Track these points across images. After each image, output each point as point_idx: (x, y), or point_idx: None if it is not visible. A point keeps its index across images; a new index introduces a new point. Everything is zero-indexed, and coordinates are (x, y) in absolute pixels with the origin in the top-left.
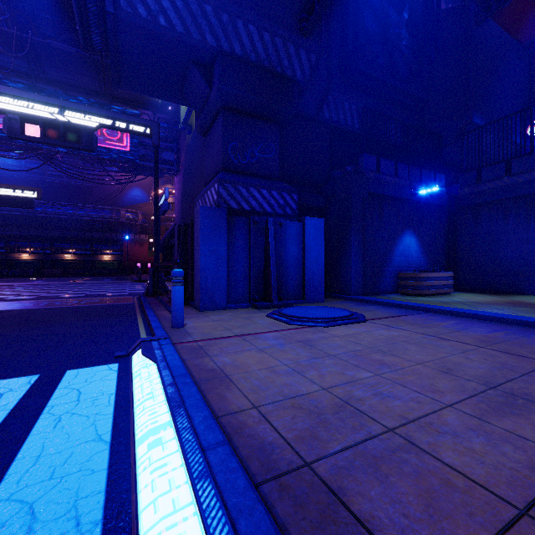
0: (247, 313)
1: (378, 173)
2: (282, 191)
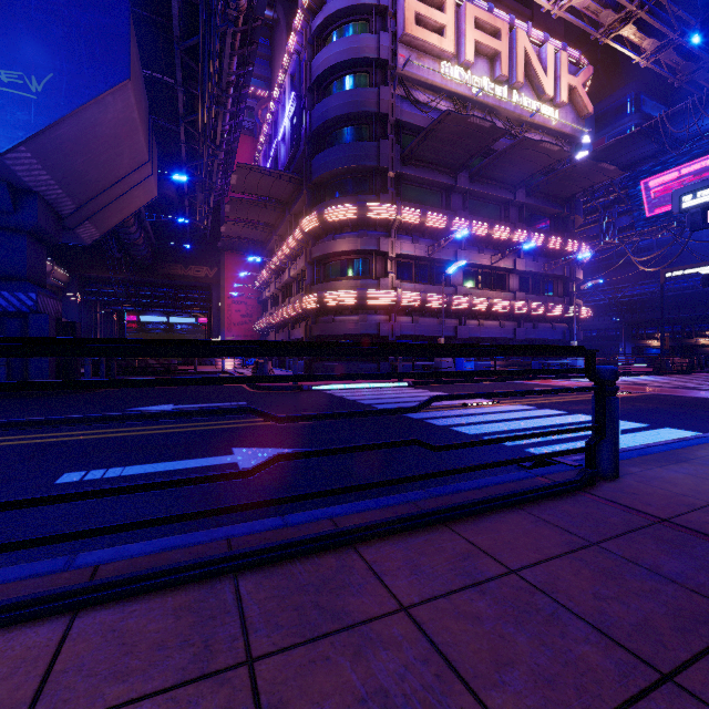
0: None
1: None
2: None
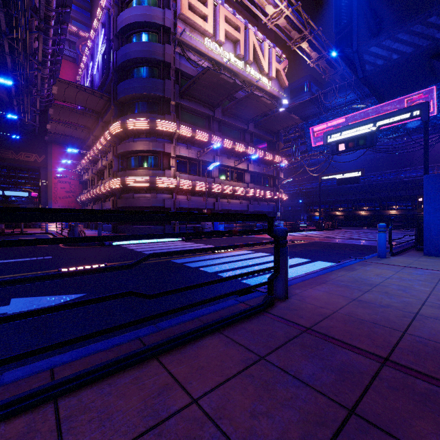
0: None
1: None
2: None
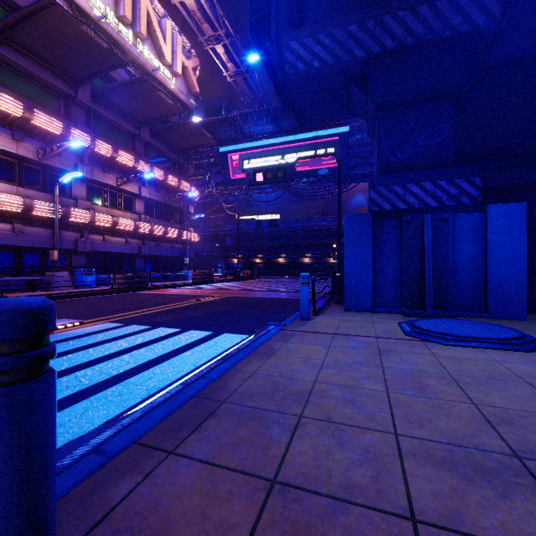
0: (383, 318)
1: None
2: (453, 178)
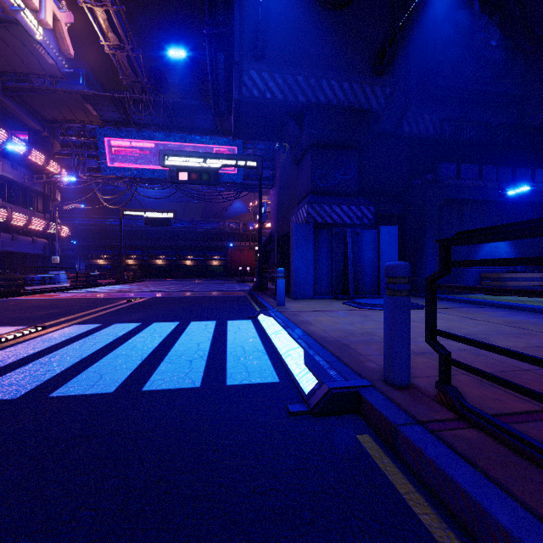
0: (328, 302)
1: (458, 179)
2: (359, 205)
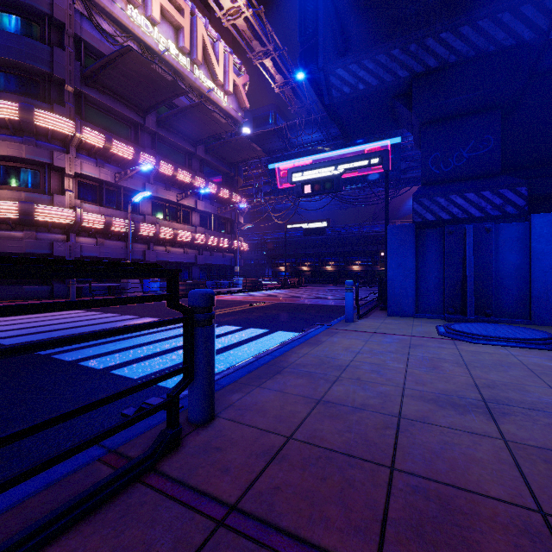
0: (423, 322)
1: None
2: (498, 189)
